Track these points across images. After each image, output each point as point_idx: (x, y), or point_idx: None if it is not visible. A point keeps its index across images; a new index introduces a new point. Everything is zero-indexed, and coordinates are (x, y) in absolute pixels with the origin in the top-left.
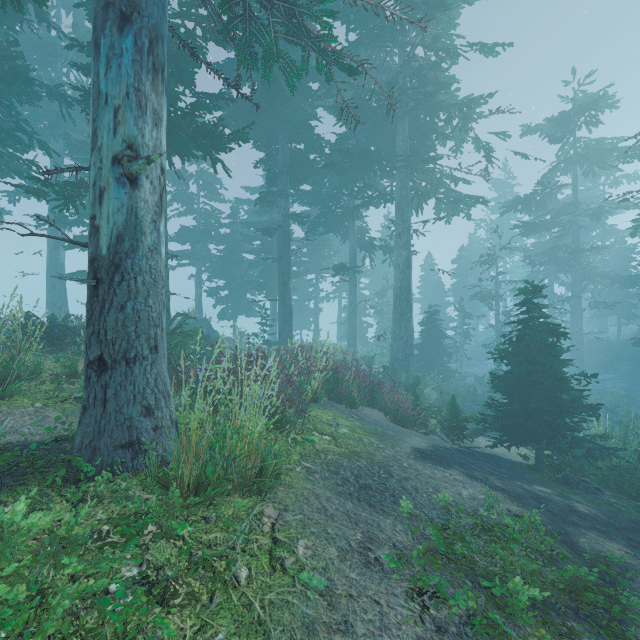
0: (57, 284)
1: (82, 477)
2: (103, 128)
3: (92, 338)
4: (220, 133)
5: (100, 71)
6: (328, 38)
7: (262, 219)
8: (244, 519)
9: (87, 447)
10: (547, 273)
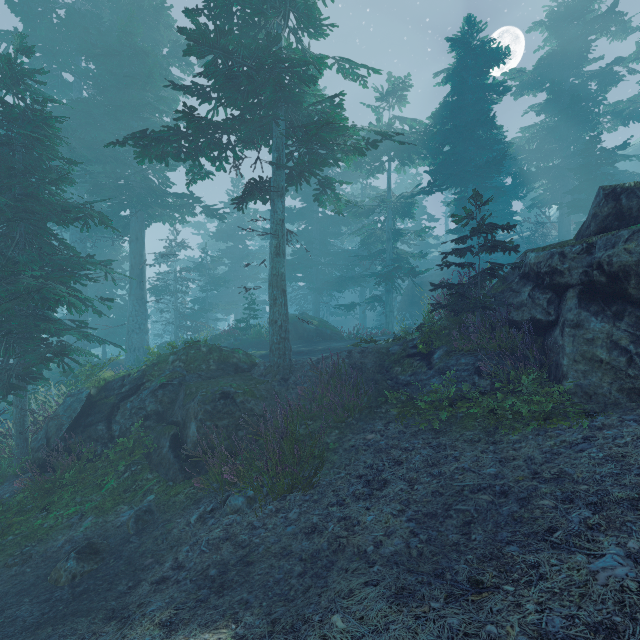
0: None
1: None
2: None
3: None
4: None
5: None
6: None
7: None
8: None
9: None
10: None
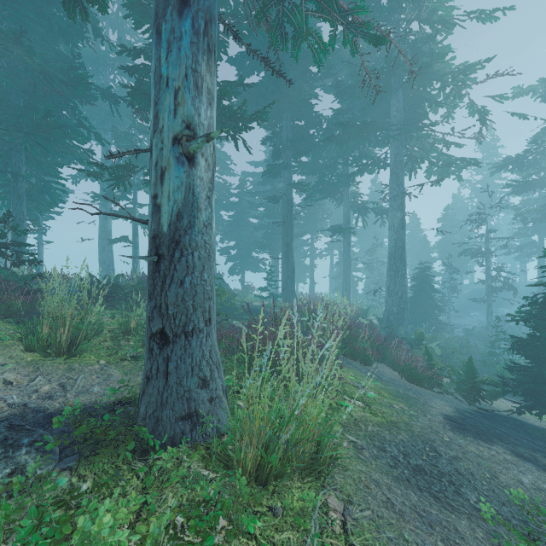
0: (106, 247)
1: (152, 456)
2: (164, 110)
3: (154, 311)
4: (243, 114)
5: (161, 56)
6: (359, 9)
7: (264, 188)
8: (311, 513)
9: (150, 417)
10: (537, 229)
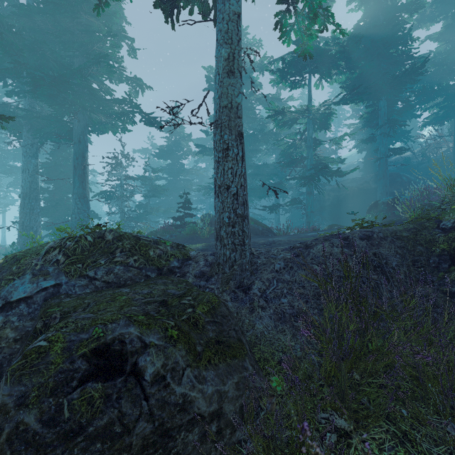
0: None
1: None
2: None
3: None
4: None
5: None
6: None
7: None
8: None
9: None
10: None
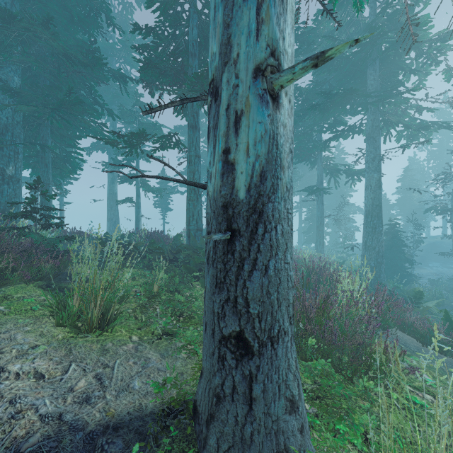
0: (113, 206)
1: None
2: (240, 33)
3: (225, 307)
4: None
5: None
6: None
7: None
8: None
9: None
10: None
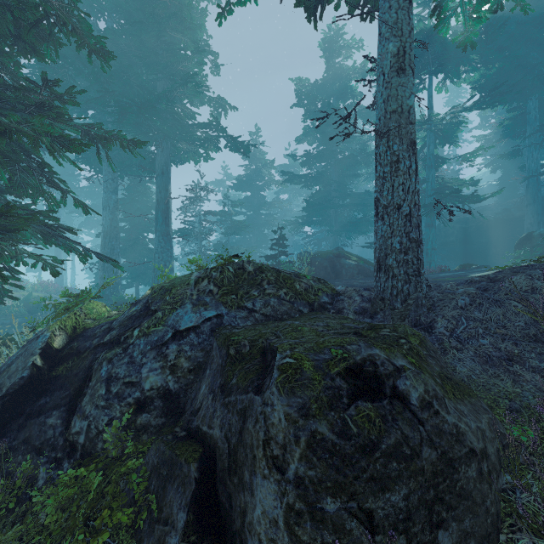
0: None
1: None
2: None
3: None
4: None
5: None
6: None
7: None
8: None
9: None
10: None
